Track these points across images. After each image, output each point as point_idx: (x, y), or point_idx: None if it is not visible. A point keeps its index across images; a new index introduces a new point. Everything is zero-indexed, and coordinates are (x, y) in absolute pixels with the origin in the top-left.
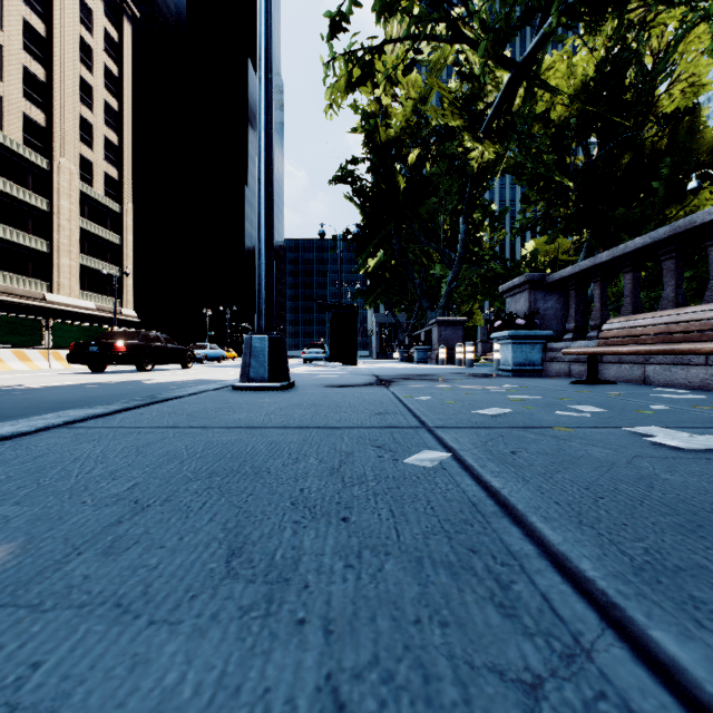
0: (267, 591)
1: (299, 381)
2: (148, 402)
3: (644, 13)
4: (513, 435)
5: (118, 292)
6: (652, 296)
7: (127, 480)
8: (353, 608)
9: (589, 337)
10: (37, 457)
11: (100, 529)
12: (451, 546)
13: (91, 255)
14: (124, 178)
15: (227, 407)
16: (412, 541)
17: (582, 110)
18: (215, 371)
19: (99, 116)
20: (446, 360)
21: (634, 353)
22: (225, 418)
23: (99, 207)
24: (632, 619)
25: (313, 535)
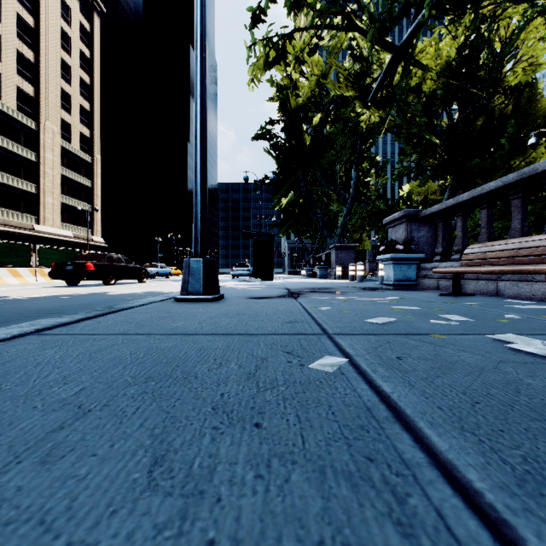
0: (183, 505)
1: (227, 293)
2: (106, 312)
3: (494, 9)
4: (397, 341)
5: (90, 224)
6: (500, 227)
7: (76, 385)
8: (261, 526)
9: (453, 259)
10: (6, 362)
11: (43, 435)
12: (351, 454)
13: (69, 195)
14: (94, 136)
15: (169, 316)
16: (316, 449)
17: (446, 84)
18: (164, 285)
19: (75, 88)
20: (341, 276)
21: (490, 272)
22: (166, 326)
23: (75, 159)
24: (524, 540)
25: (229, 441)
